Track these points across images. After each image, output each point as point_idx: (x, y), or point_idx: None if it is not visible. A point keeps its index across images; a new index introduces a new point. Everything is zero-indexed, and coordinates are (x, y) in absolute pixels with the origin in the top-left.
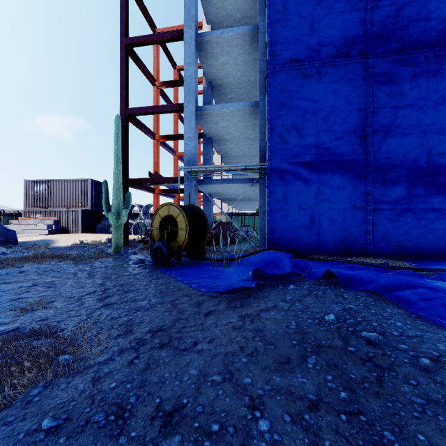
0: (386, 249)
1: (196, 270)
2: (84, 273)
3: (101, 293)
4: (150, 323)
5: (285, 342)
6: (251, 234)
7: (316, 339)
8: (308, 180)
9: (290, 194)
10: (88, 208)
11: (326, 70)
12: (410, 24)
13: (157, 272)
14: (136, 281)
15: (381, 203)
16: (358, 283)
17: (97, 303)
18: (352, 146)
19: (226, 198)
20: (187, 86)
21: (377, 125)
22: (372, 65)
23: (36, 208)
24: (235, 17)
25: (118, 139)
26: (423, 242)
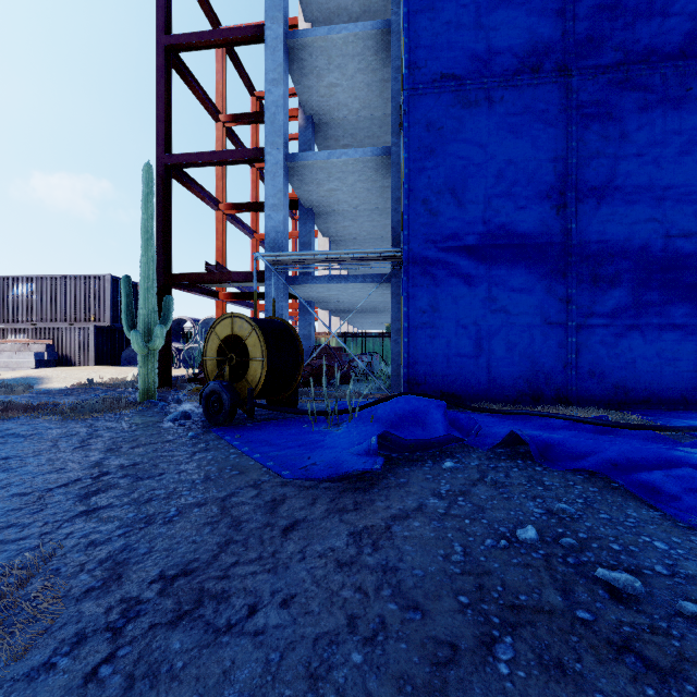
0: (598, 392)
1: (280, 431)
2: (74, 440)
3: (89, 483)
4: (166, 556)
5: (444, 600)
6: (377, 367)
7: (507, 588)
8: (471, 278)
9: (442, 300)
10: (105, 323)
11: (501, 93)
12: (638, 21)
13: (208, 437)
14: (165, 456)
15: (590, 316)
16: (565, 457)
17: (73, 507)
18: (544, 221)
19: (336, 308)
20: (271, 119)
21: (584, 186)
22: (576, 87)
23: (16, 324)
24: (352, 12)
25: (148, 205)
26: (658, 379)
